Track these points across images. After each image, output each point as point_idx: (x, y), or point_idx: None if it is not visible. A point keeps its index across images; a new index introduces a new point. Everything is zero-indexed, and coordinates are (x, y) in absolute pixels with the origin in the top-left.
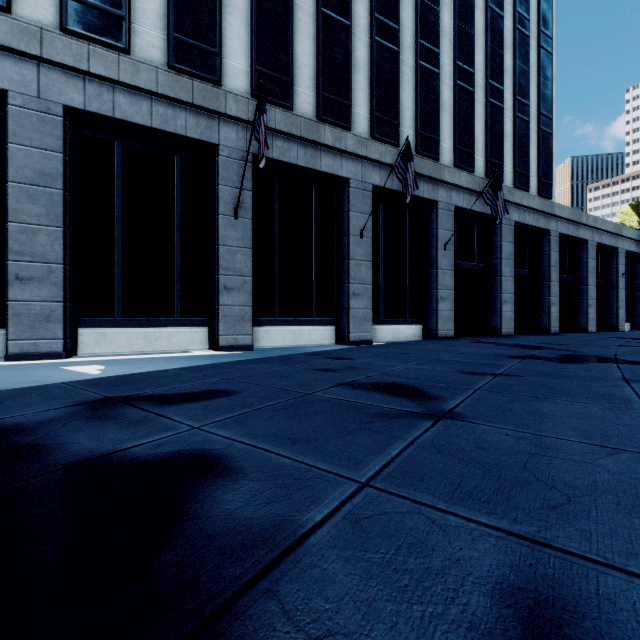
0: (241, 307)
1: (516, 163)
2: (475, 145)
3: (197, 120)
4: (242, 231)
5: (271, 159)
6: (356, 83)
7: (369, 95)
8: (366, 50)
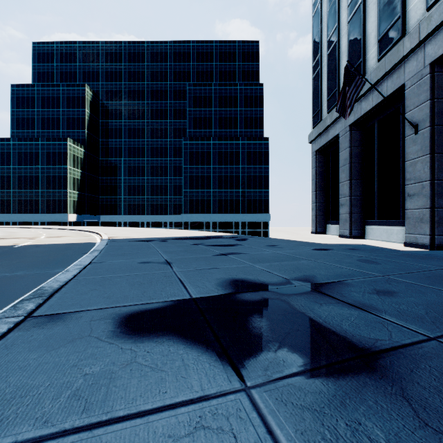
0: (420, 210)
1: None
2: None
3: (392, 79)
4: (420, 142)
5: None
6: None
7: None
8: None
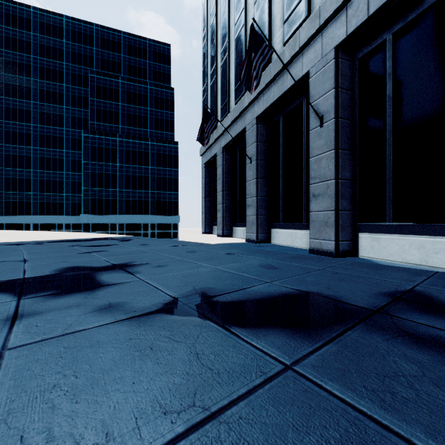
0: (252, 216)
1: None
2: None
3: (241, 121)
4: (252, 170)
5: (264, 112)
6: None
7: None
8: None
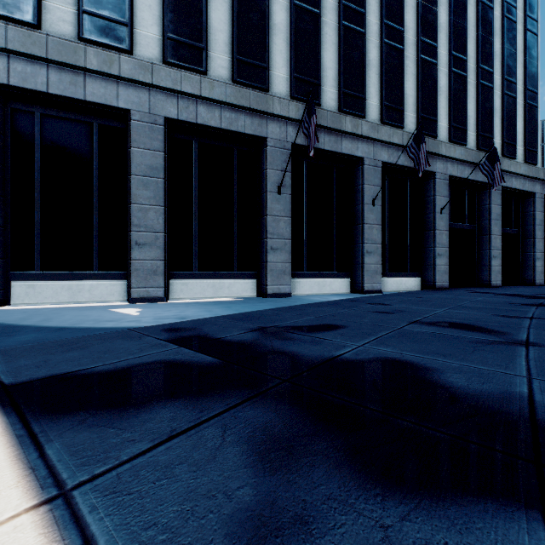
0: (283, 263)
1: (504, 135)
2: (467, 122)
3: (252, 120)
4: (283, 204)
5: (304, 146)
6: (369, 79)
7: (379, 88)
8: (377, 51)
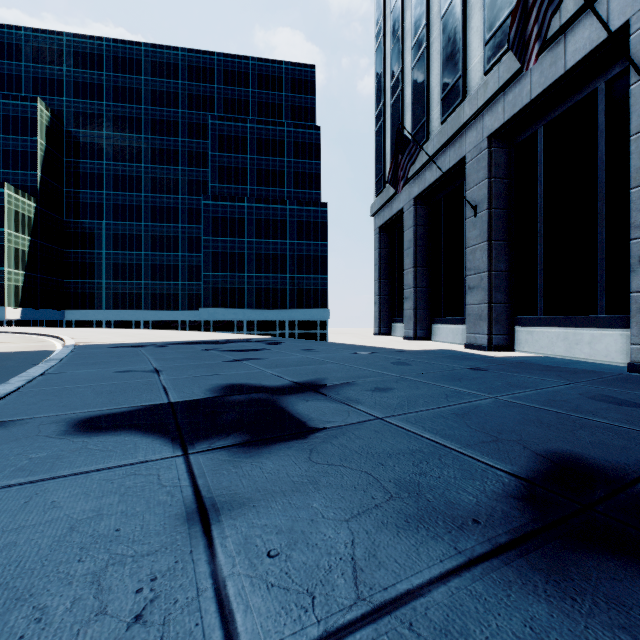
0: (479, 305)
1: None
2: None
3: (454, 148)
4: (479, 226)
5: (505, 123)
6: None
7: None
8: None
